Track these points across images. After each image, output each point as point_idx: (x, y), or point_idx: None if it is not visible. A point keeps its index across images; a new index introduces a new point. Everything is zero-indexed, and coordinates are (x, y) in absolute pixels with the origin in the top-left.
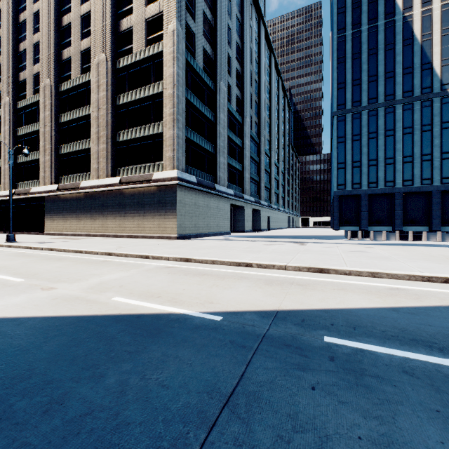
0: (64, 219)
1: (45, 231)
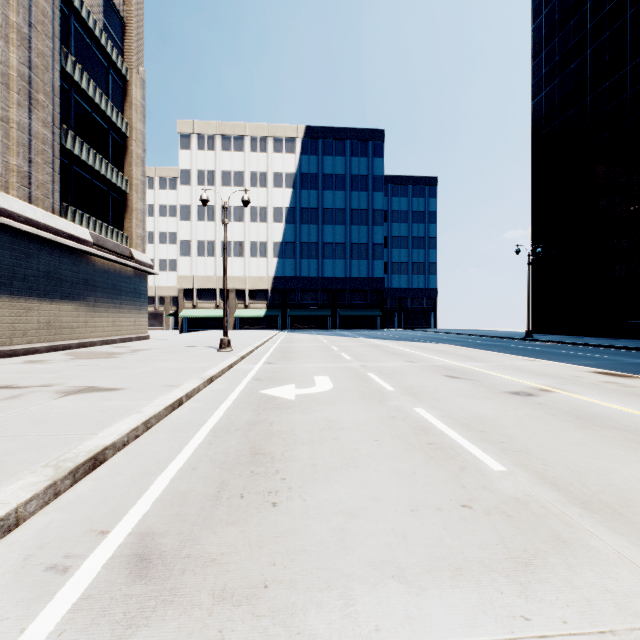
0: None
1: None
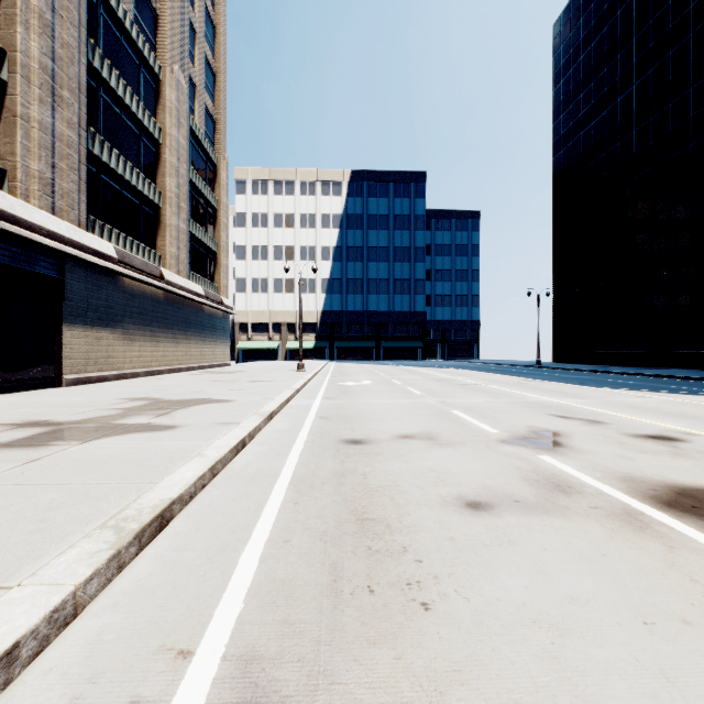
0: (127, 337)
1: (66, 375)
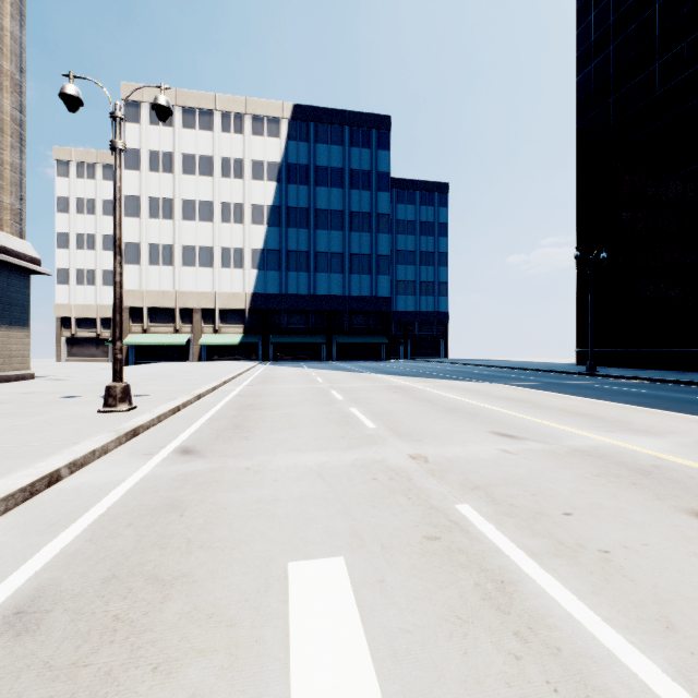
0: None
1: None
